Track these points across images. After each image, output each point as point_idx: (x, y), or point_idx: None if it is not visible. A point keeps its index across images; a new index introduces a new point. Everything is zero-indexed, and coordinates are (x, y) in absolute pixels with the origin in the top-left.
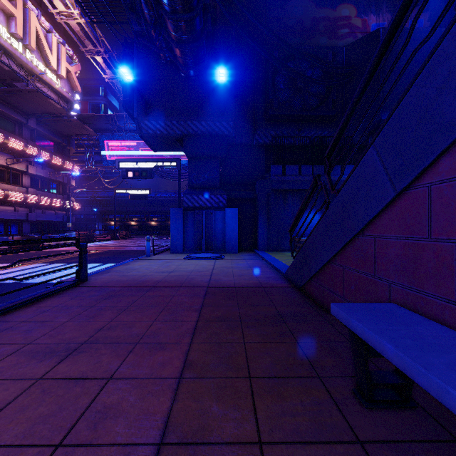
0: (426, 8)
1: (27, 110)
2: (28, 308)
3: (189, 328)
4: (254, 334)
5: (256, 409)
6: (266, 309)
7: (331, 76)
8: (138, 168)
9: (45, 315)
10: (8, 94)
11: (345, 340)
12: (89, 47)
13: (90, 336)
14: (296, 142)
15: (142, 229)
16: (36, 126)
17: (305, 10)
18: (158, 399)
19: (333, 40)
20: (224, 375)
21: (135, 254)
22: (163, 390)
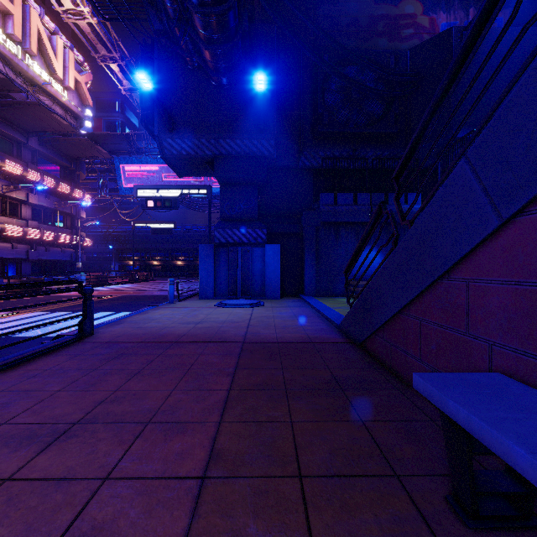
0: (506, 4)
1: (27, 127)
2: (12, 372)
3: (218, 400)
4: (303, 409)
5: (312, 530)
6: (318, 373)
7: (393, 85)
8: (160, 197)
9: (33, 381)
10: (4, 107)
11: (426, 418)
12: (102, 52)
13: (86, 412)
14: (350, 164)
15: (166, 269)
16: (39, 146)
17: (361, 6)
18: (171, 513)
19: (395, 42)
20: (265, 472)
21: (155, 300)
22: (179, 498)
